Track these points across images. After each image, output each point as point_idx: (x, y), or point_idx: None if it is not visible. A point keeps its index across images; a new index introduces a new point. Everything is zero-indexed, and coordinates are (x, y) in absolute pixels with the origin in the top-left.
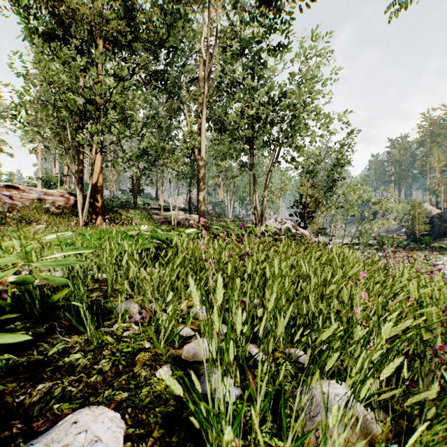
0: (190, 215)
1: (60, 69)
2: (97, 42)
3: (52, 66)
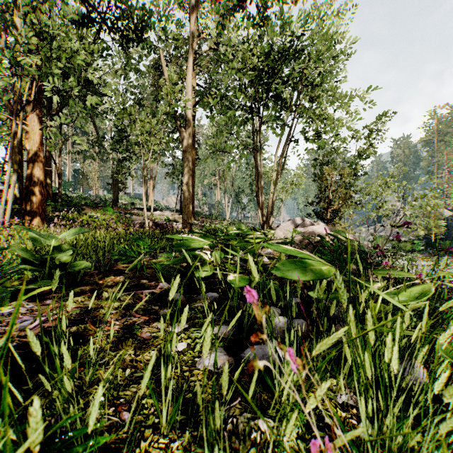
0: (179, 216)
1: None
2: None
3: None
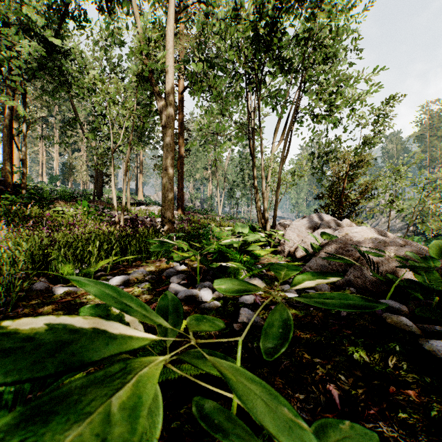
0: None
1: None
2: None
3: None
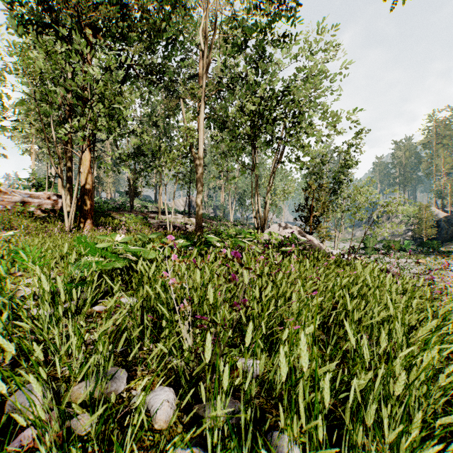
0: (189, 219)
1: (39, 57)
2: (85, 30)
3: (29, 52)
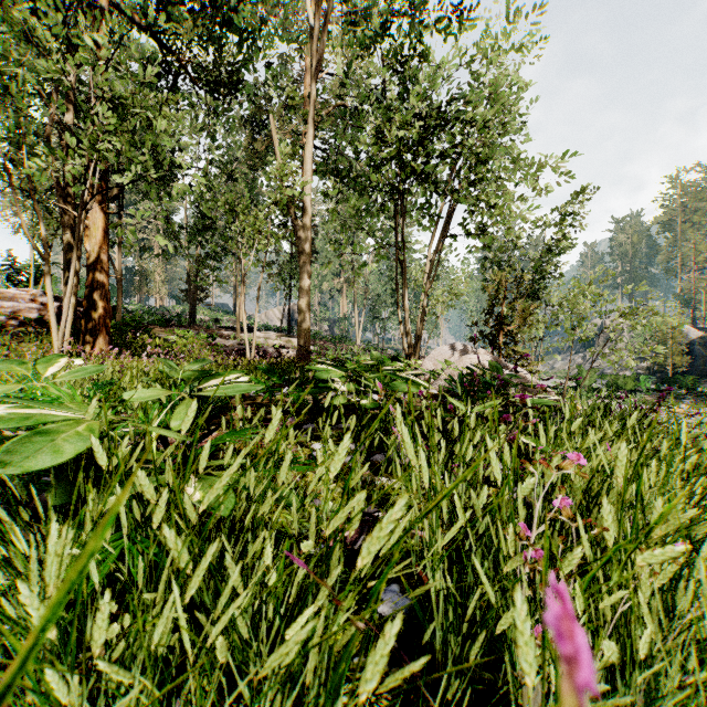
0: (288, 339)
1: None
2: None
3: None
